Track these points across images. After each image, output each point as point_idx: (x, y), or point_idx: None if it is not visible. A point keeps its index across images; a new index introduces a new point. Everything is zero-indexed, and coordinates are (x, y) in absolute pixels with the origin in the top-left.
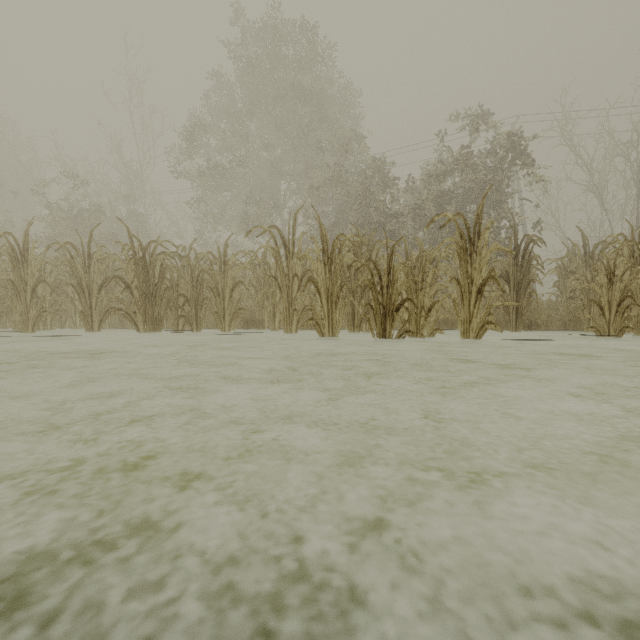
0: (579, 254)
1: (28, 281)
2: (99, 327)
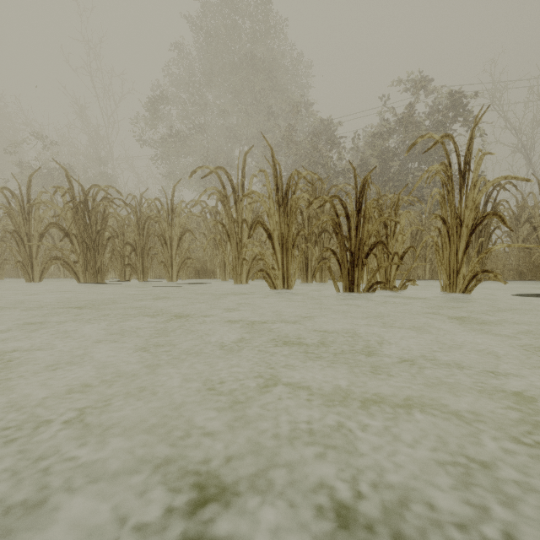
0: (535, 203)
1: None
2: (41, 277)
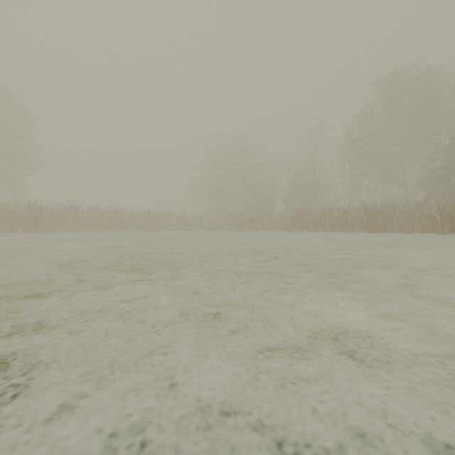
0: None
1: (333, 219)
2: (350, 231)
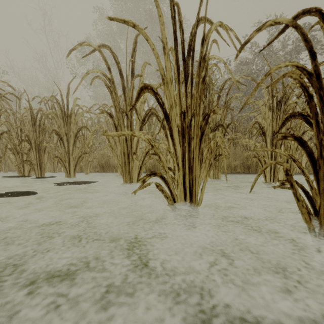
0: None
1: None
2: None
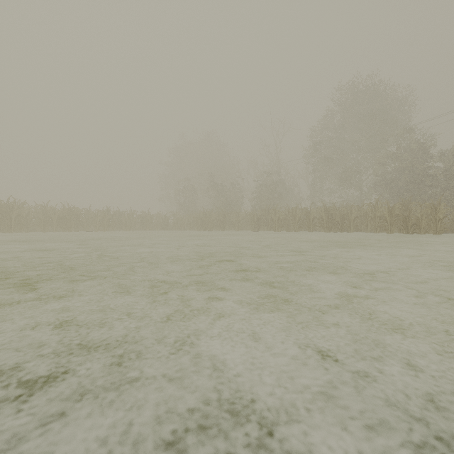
0: None
1: (296, 219)
2: (312, 231)
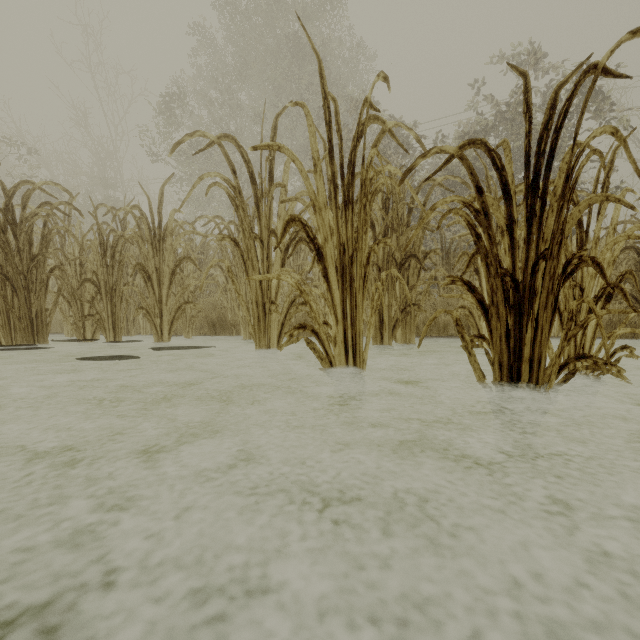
0: None
1: None
2: None
